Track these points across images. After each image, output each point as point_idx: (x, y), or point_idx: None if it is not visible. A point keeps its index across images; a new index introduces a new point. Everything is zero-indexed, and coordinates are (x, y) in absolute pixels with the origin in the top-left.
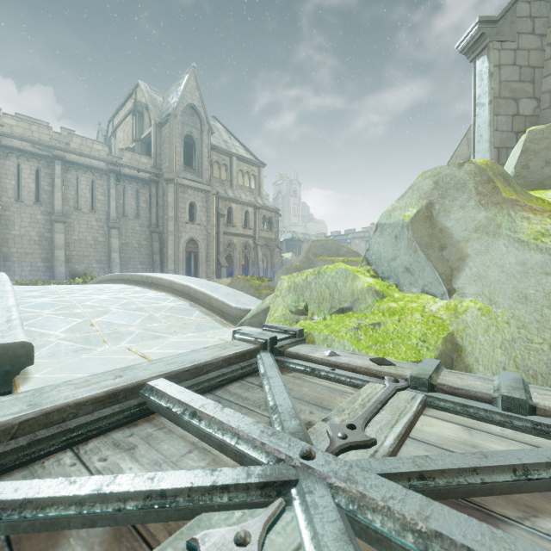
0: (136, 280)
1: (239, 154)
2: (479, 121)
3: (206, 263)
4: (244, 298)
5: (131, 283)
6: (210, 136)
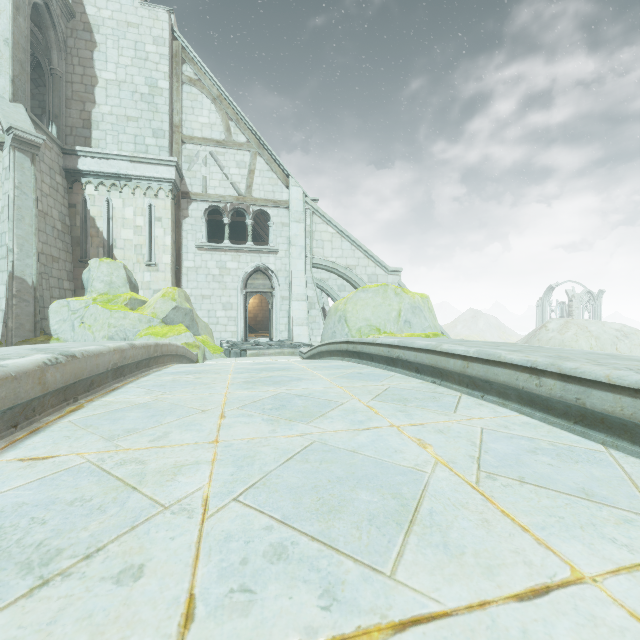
0: (135, 361)
1: None
2: (21, 204)
3: None
4: None
5: (102, 384)
6: None
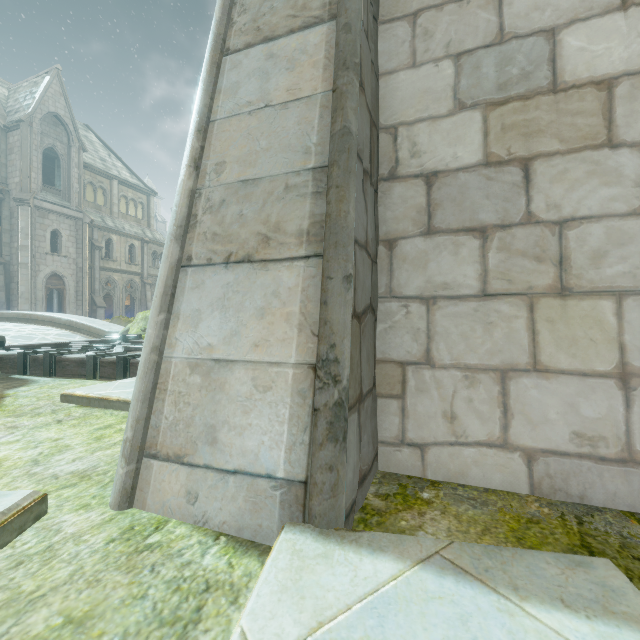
0: (9, 317)
1: (122, 177)
2: None
3: (75, 303)
4: (116, 327)
5: (1, 320)
6: (82, 154)
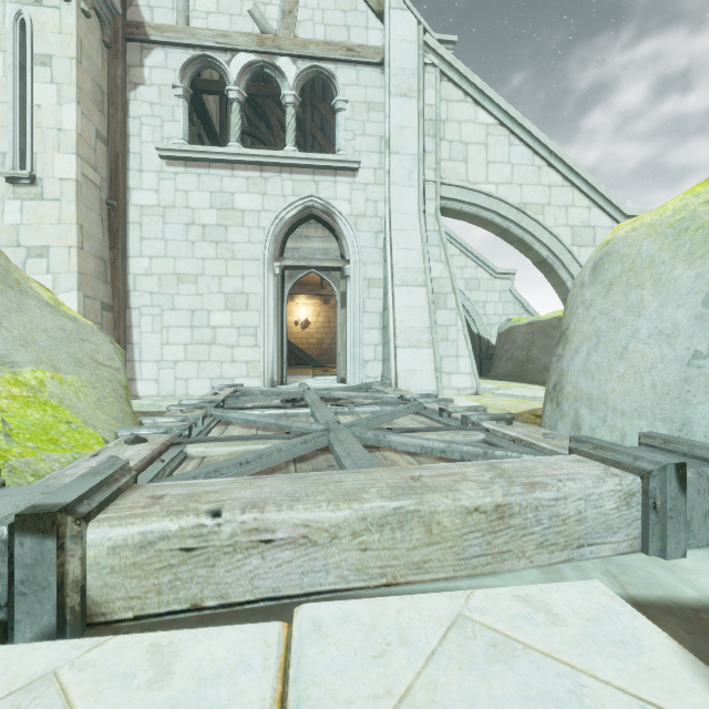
0: None
1: None
2: None
3: None
4: None
5: None
6: None
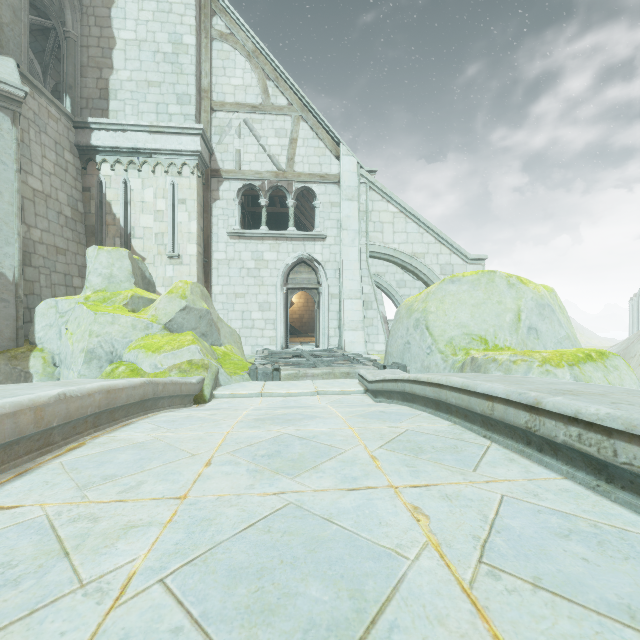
0: None
1: None
2: None
3: None
4: None
5: None
6: None
